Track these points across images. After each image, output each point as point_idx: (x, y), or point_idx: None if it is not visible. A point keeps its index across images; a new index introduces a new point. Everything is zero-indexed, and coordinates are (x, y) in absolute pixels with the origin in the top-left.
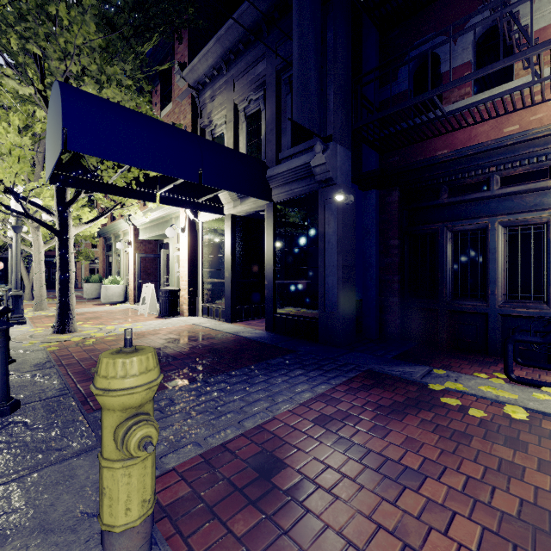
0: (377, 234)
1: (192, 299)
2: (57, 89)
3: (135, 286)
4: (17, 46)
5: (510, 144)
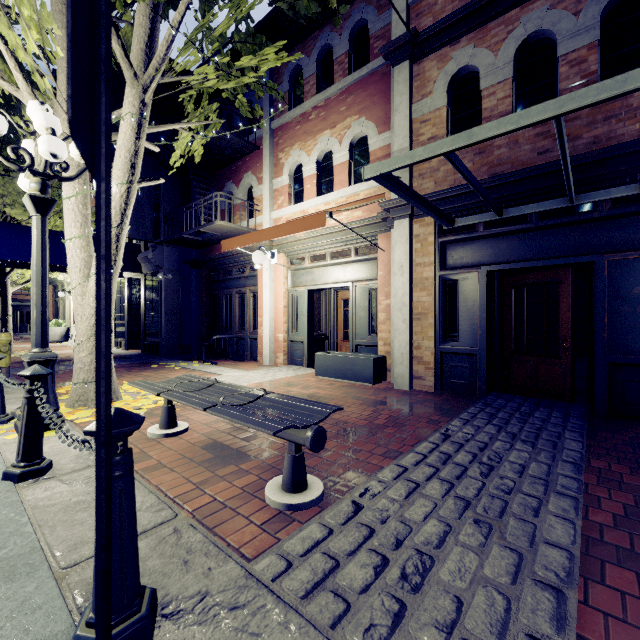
0: (198, 295)
1: None
2: None
3: None
4: None
5: (230, 255)
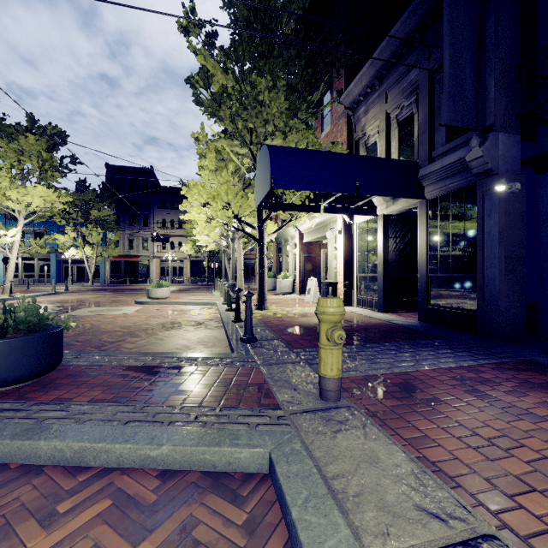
0: None
1: (347, 291)
2: (266, 151)
3: (300, 280)
4: (241, 126)
5: None
